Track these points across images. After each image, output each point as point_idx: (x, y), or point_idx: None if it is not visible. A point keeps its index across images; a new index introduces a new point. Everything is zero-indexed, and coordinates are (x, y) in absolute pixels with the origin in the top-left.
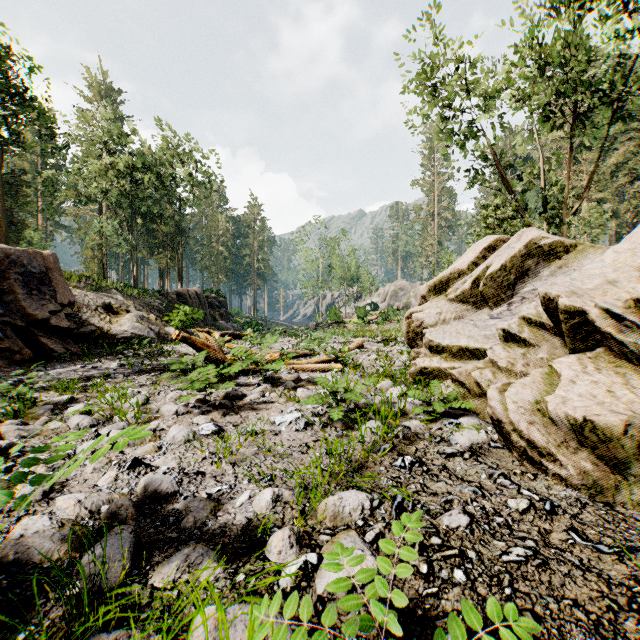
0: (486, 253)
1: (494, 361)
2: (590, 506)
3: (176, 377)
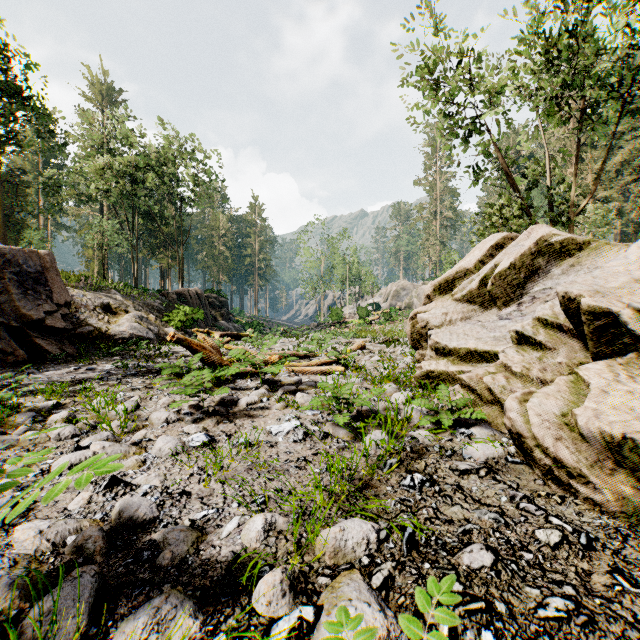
0: (493, 251)
1: (507, 365)
2: (632, 539)
3: (171, 380)
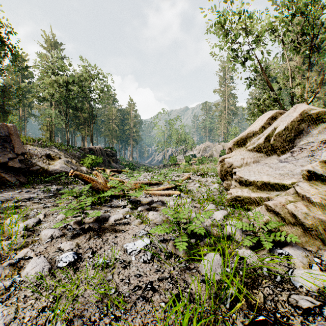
0: (270, 121)
1: (306, 196)
2: None
3: (72, 200)
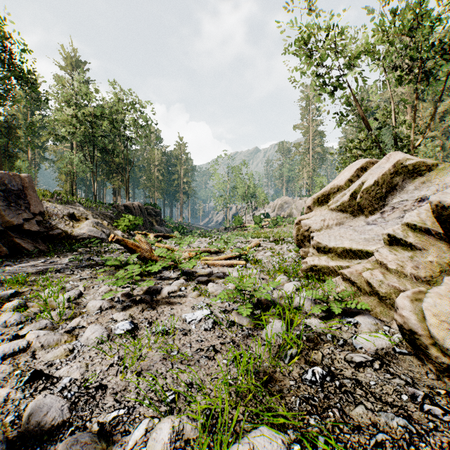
0: (359, 172)
1: (383, 263)
2: None
3: (112, 271)
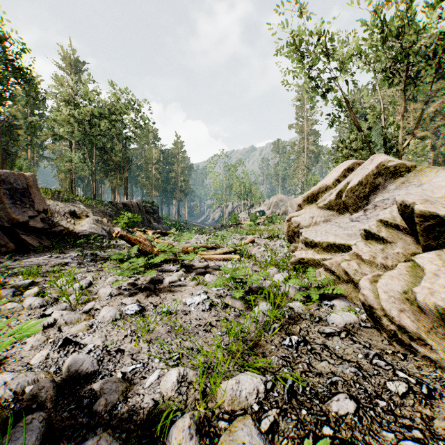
0: (346, 173)
1: (358, 254)
2: None
3: (116, 265)
